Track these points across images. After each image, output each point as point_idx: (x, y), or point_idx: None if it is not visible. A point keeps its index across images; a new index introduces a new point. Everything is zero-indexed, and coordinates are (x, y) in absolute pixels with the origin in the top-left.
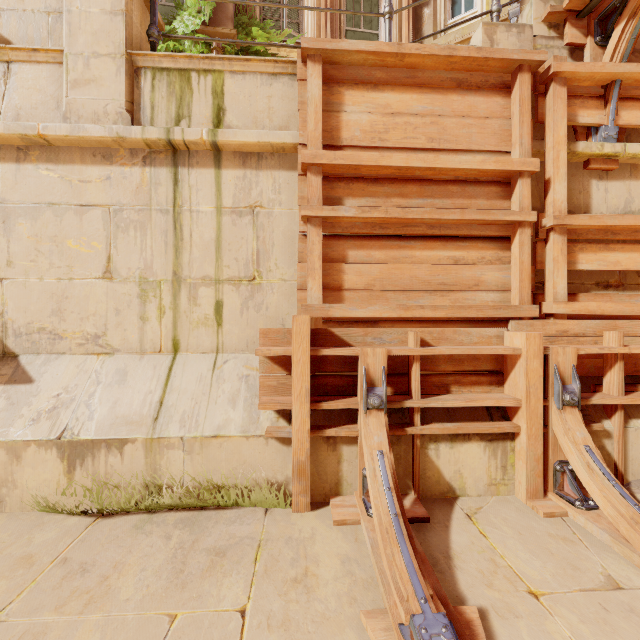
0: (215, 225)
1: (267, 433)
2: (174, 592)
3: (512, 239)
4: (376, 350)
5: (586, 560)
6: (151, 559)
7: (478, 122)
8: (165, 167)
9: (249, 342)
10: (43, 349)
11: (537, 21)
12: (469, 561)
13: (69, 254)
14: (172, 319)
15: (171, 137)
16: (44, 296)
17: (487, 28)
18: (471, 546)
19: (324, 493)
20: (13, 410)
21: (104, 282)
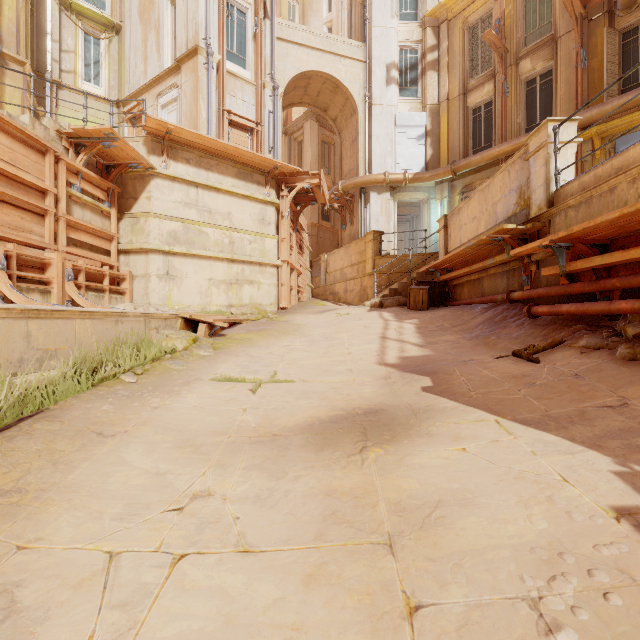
0: None
1: None
2: None
3: (46, 217)
4: None
5: None
6: None
7: (32, 162)
8: None
9: None
10: None
11: (52, 129)
12: None
13: None
14: None
15: None
16: None
17: (32, 119)
18: None
19: None
20: None
21: None
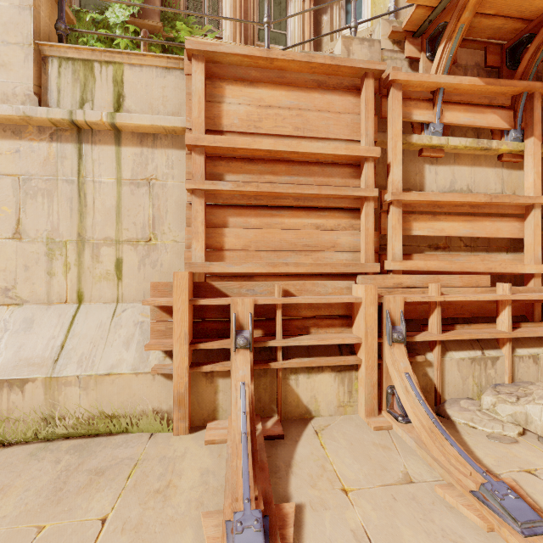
0: (116, 194)
1: (152, 370)
2: (49, 507)
3: (361, 210)
4: (245, 300)
5: (394, 462)
6: (36, 481)
7: (334, 116)
8: (70, 143)
9: (146, 293)
10: None
11: (384, 37)
12: (304, 468)
13: None
14: (77, 274)
15: (74, 118)
16: None
17: (345, 40)
18: (310, 456)
19: (203, 418)
20: None
21: (14, 242)
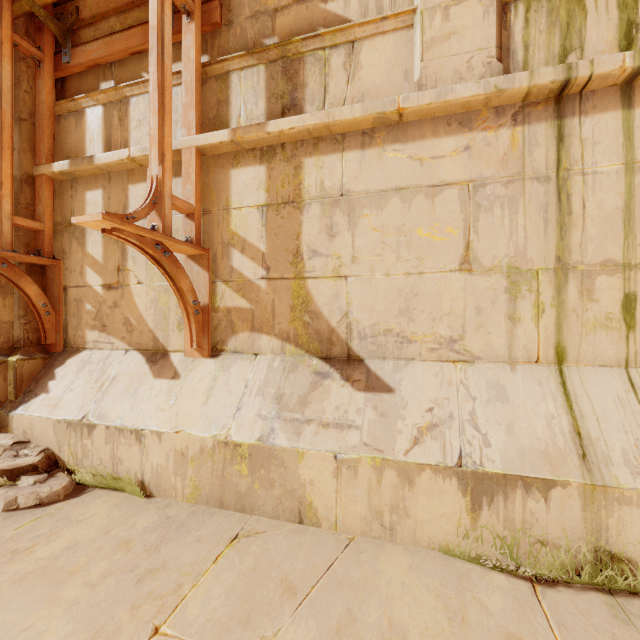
0: (622, 188)
1: None
2: None
3: None
4: None
5: None
6: None
7: None
8: (544, 121)
9: None
10: (389, 353)
11: None
12: None
13: (418, 244)
14: (554, 319)
15: (573, 75)
16: (390, 294)
17: None
18: None
19: None
20: (387, 423)
21: (461, 275)
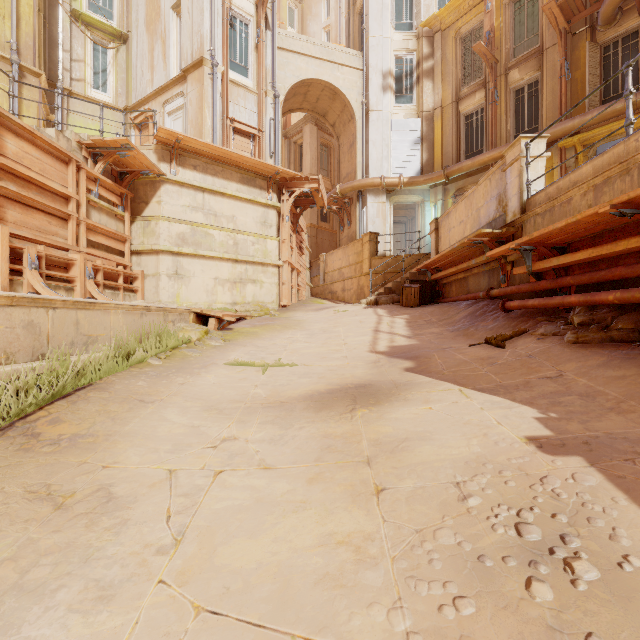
0: None
1: None
2: None
3: (69, 221)
4: (33, 248)
5: None
6: None
7: (58, 172)
8: None
9: None
10: None
11: (74, 140)
12: None
13: None
14: None
15: None
16: None
17: (57, 132)
18: None
19: None
20: None
21: None
